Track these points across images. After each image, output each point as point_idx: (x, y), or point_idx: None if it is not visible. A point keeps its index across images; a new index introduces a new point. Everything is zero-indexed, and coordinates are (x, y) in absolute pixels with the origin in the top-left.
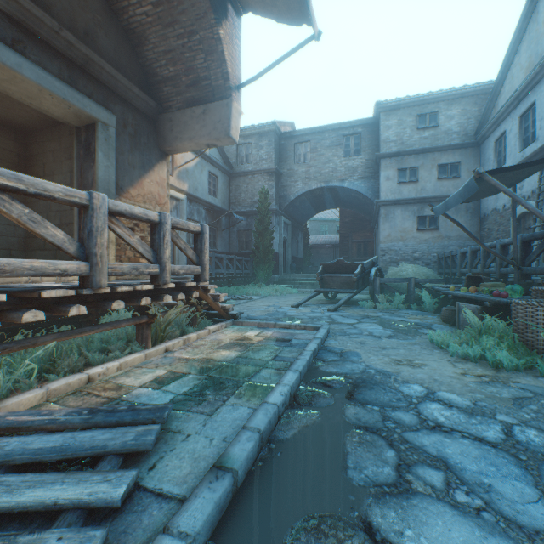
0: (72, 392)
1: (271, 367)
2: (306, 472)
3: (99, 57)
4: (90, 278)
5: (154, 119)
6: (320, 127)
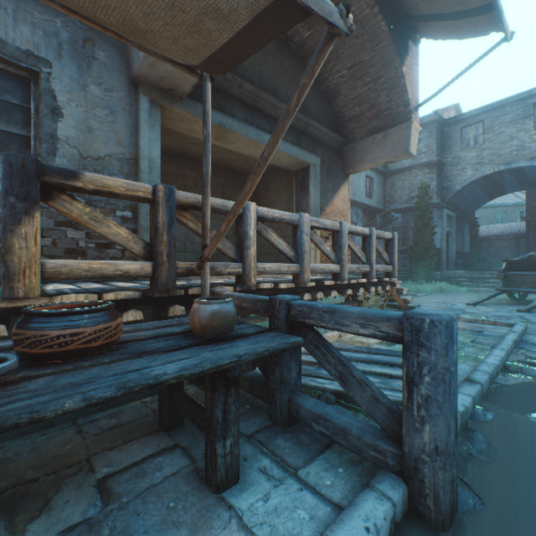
0: (335, 340)
1: (472, 347)
2: (531, 399)
3: (312, 121)
4: (340, 274)
5: (340, 150)
6: (497, 103)
